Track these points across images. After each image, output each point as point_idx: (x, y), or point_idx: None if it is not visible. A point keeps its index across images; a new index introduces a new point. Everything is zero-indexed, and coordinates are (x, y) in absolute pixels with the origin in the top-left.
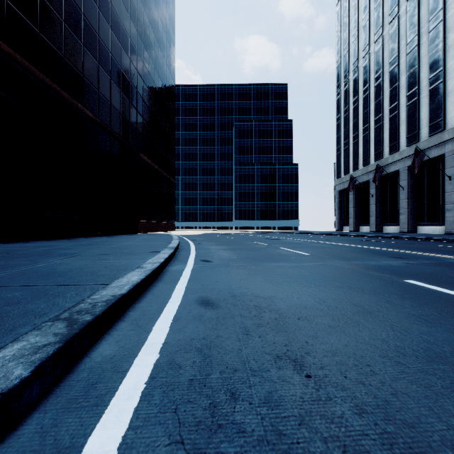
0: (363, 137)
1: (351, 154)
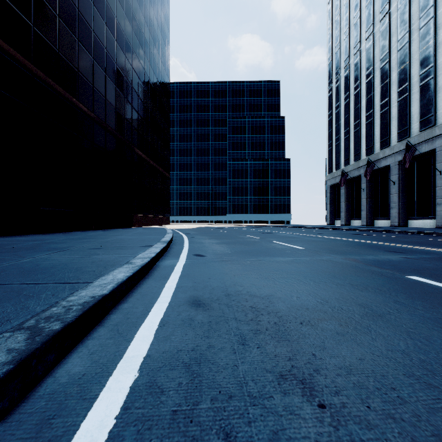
0: (354, 132)
1: (342, 150)
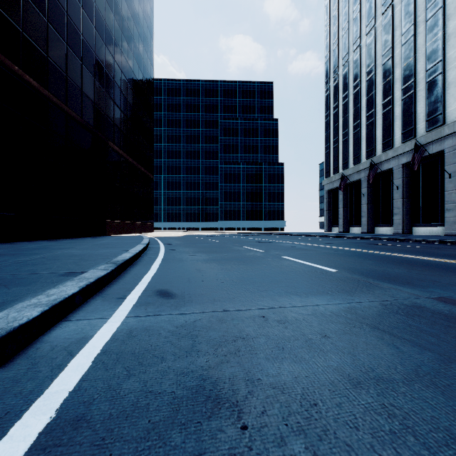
0: (354, 134)
1: (341, 153)
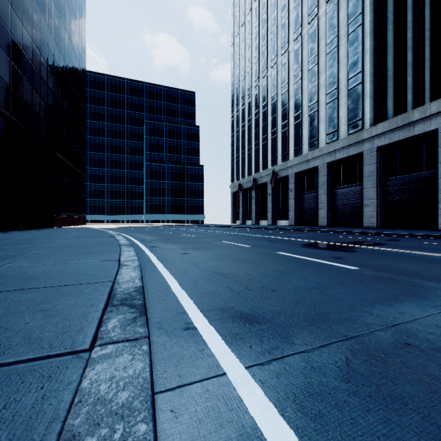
0: (248, 154)
1: (241, 166)
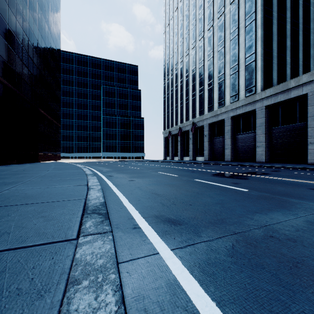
0: (175, 110)
1: (170, 118)
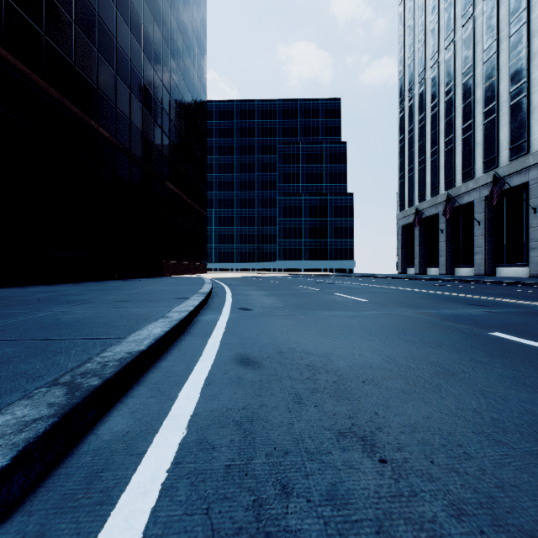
0: (431, 162)
1: (417, 183)
